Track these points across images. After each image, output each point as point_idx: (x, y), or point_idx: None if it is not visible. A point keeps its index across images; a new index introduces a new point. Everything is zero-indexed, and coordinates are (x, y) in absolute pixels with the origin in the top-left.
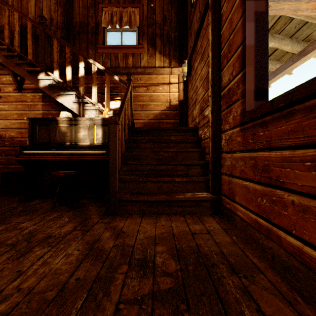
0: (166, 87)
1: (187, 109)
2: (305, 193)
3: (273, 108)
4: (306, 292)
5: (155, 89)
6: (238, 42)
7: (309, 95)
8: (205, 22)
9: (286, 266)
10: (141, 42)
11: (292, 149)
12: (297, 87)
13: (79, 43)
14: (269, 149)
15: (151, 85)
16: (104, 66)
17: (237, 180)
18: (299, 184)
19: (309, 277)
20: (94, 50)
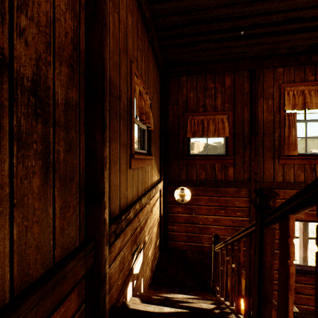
0: (157, 204)
1: (168, 223)
2: (309, 295)
3: (298, 272)
4: (311, 316)
5: (154, 210)
6: (276, 237)
7: (310, 273)
8: (230, 190)
9: (305, 314)
10: (152, 151)
11: (305, 284)
12: (307, 270)
13: (108, 141)
14: (296, 283)
15: (153, 206)
16: (134, 194)
17: (275, 292)
18: (307, 292)
19: (312, 313)
20: (126, 162)
